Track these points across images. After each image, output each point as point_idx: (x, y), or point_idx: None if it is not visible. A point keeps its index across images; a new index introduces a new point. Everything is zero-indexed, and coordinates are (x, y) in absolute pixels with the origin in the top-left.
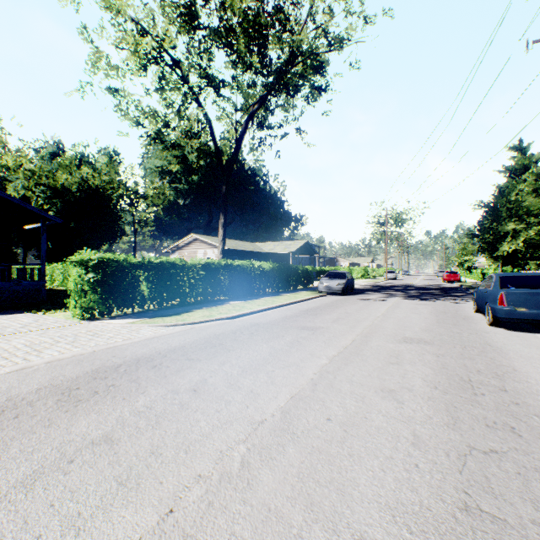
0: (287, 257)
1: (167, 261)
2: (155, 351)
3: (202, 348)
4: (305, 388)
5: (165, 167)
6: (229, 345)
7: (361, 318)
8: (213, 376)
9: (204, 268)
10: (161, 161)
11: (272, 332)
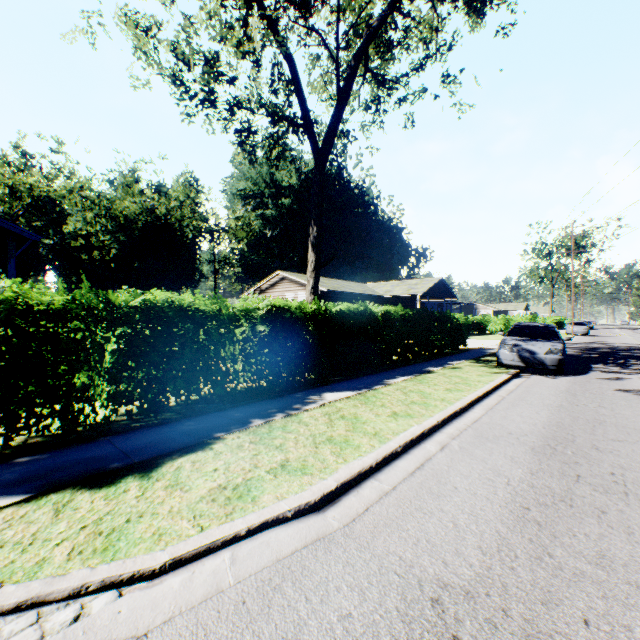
0: (409, 303)
1: (166, 301)
2: None
3: None
4: None
5: (249, 190)
6: None
7: None
8: None
9: (267, 319)
10: (244, 182)
11: None
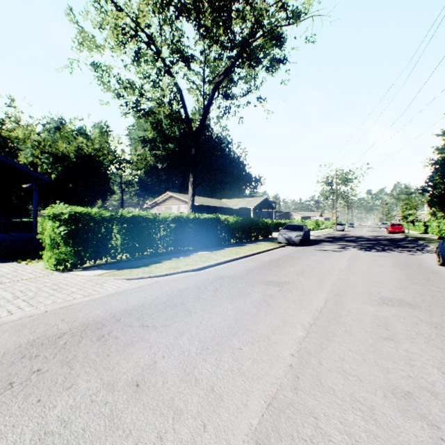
0: (248, 212)
1: (139, 214)
2: (110, 312)
3: (162, 310)
4: (283, 385)
5: (147, 137)
6: (190, 305)
7: (325, 271)
8: (165, 357)
9: (174, 221)
10: (143, 132)
11: (237, 288)
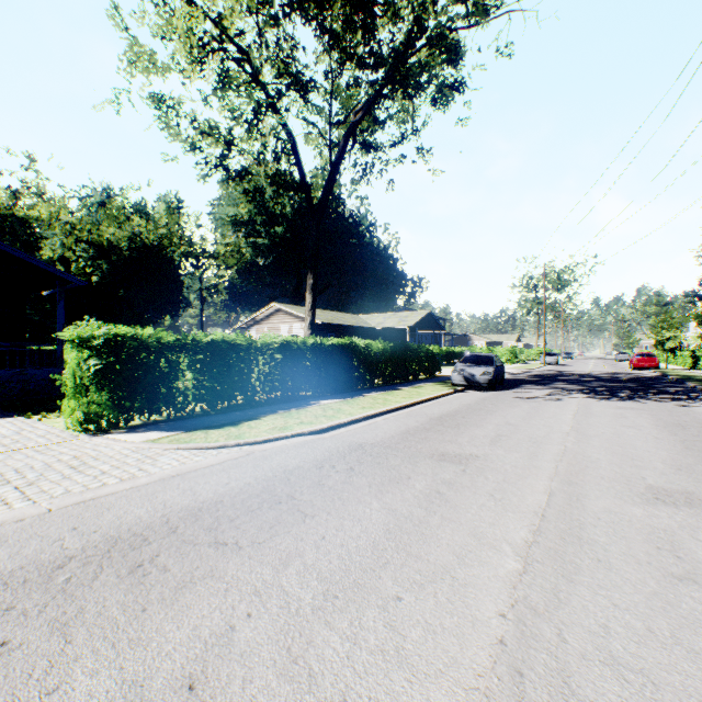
0: (401, 334)
1: (223, 339)
2: (161, 514)
3: (253, 509)
4: (493, 694)
5: (240, 216)
6: (305, 500)
7: (539, 436)
8: (252, 616)
9: (281, 350)
10: (235, 208)
11: (387, 468)
